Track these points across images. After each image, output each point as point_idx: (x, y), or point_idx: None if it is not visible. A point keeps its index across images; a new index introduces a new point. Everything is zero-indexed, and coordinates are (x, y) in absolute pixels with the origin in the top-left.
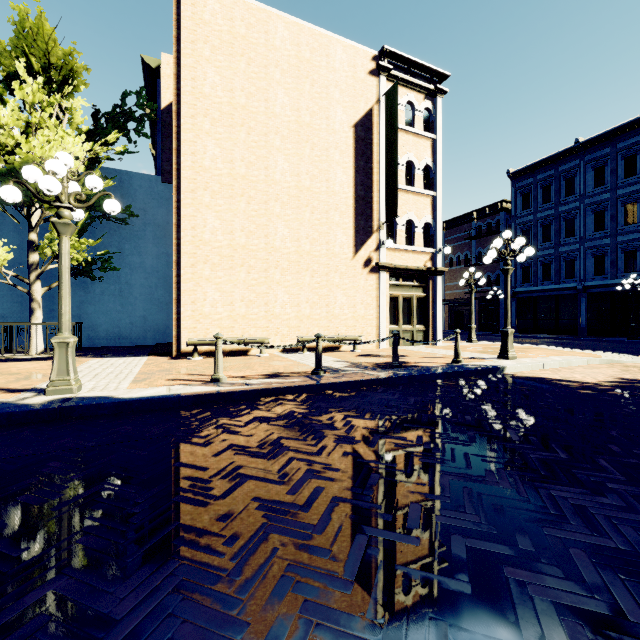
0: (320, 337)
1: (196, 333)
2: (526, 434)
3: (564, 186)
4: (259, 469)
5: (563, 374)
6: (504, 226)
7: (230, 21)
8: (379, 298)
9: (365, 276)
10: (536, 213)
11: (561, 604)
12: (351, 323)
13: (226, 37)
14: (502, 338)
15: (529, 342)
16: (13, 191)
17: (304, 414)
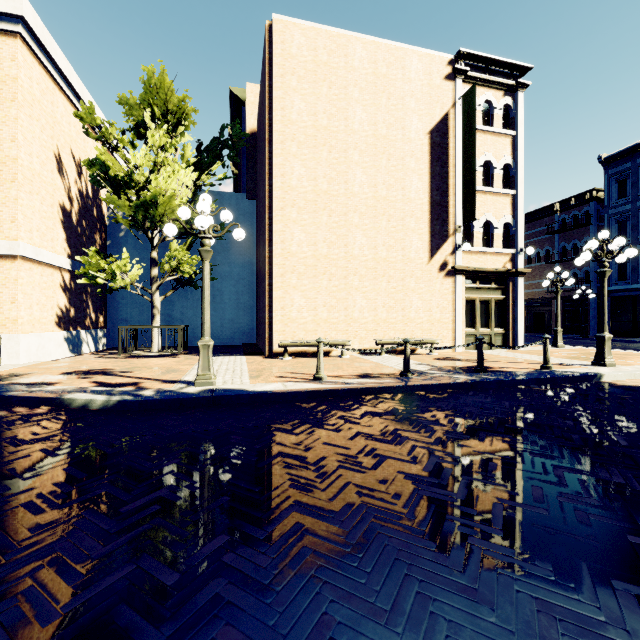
0: (408, 342)
1: (285, 336)
2: (635, 440)
3: None
4: (391, 452)
5: None
6: (594, 217)
7: (314, 51)
8: (455, 301)
9: (441, 280)
10: (636, 201)
11: None
12: (426, 326)
13: (310, 66)
14: (597, 344)
15: (627, 347)
16: (173, 228)
17: (407, 411)
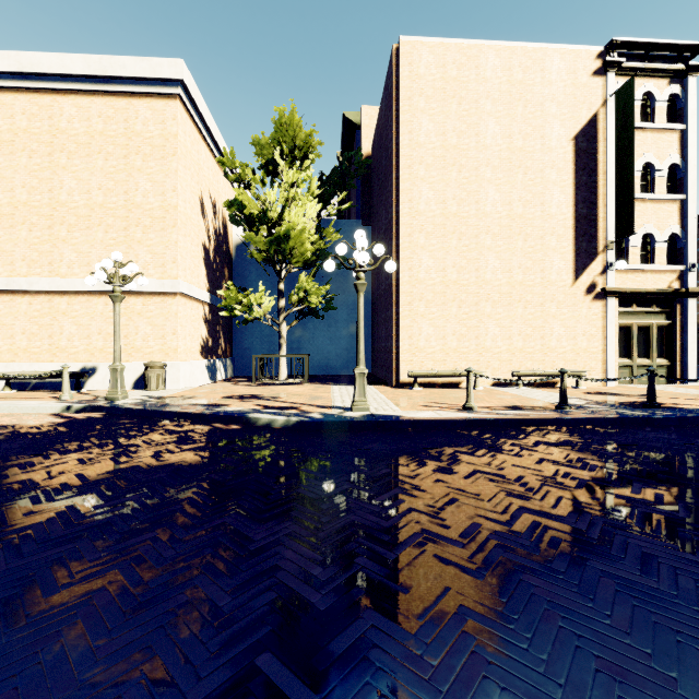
0: (565, 373)
1: (412, 365)
2: None
3: None
4: (587, 476)
5: None
6: None
7: (442, 68)
8: (606, 328)
9: (587, 304)
10: None
11: None
12: (570, 357)
13: (438, 84)
14: None
15: None
16: (332, 264)
17: (583, 443)
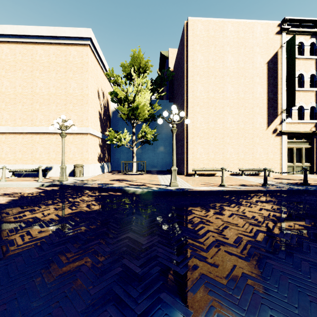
0: (266, 169)
1: (194, 166)
2: None
3: None
4: (283, 216)
5: None
6: None
7: (207, 31)
8: (281, 149)
9: (273, 138)
10: None
11: None
12: (265, 162)
13: (205, 39)
14: None
15: None
16: (161, 120)
17: (277, 201)
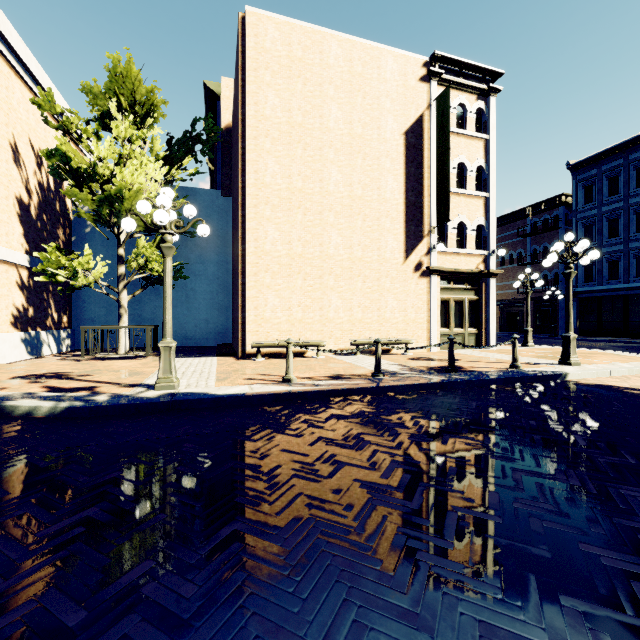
0: (379, 342)
1: (258, 336)
2: (593, 440)
3: (634, 176)
4: (351, 458)
5: (633, 382)
6: (563, 221)
7: (288, 46)
8: (430, 302)
9: (416, 280)
10: (601, 207)
11: (630, 572)
12: (402, 326)
13: (284, 61)
14: (563, 343)
15: (593, 346)
16: (131, 222)
17: (374, 413)
